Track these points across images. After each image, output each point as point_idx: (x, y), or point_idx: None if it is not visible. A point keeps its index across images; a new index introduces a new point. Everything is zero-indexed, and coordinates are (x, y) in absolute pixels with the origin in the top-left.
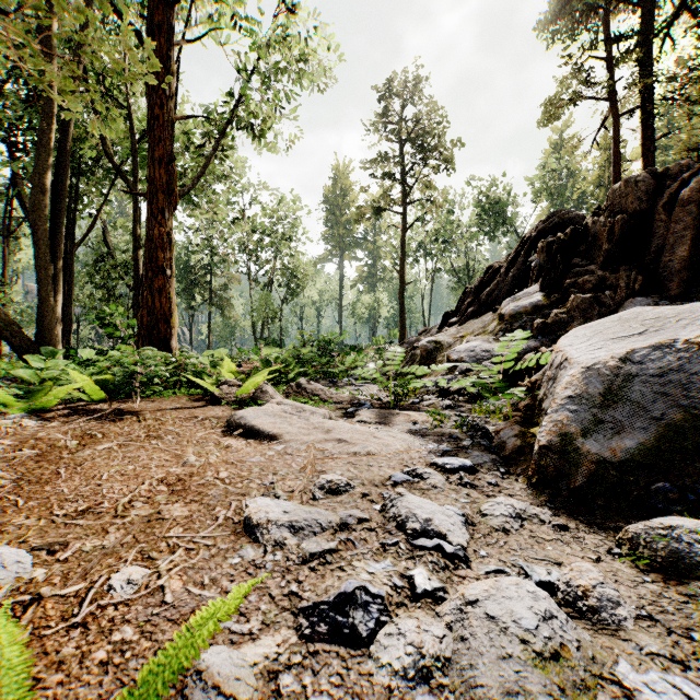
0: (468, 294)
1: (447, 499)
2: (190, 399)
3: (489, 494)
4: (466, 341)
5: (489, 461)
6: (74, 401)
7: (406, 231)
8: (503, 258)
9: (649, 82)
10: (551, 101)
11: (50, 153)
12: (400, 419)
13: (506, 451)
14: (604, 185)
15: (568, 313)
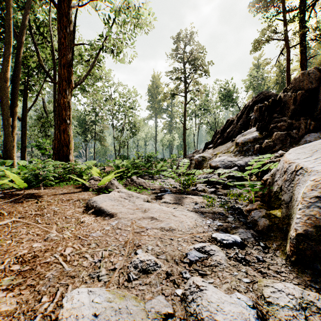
0: (217, 133)
1: (232, 278)
2: (74, 187)
3: (261, 271)
4: (218, 156)
5: (251, 236)
6: (11, 189)
7: (186, 104)
8: (234, 116)
9: (304, 31)
10: (257, 40)
11: (10, 62)
12: (188, 201)
13: (259, 227)
14: (278, 83)
15: (273, 141)
